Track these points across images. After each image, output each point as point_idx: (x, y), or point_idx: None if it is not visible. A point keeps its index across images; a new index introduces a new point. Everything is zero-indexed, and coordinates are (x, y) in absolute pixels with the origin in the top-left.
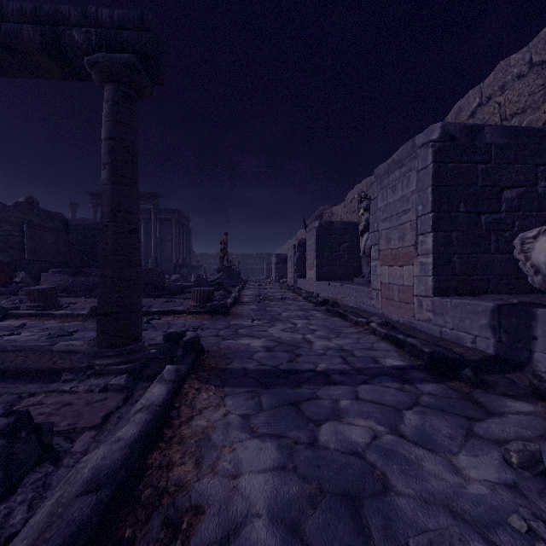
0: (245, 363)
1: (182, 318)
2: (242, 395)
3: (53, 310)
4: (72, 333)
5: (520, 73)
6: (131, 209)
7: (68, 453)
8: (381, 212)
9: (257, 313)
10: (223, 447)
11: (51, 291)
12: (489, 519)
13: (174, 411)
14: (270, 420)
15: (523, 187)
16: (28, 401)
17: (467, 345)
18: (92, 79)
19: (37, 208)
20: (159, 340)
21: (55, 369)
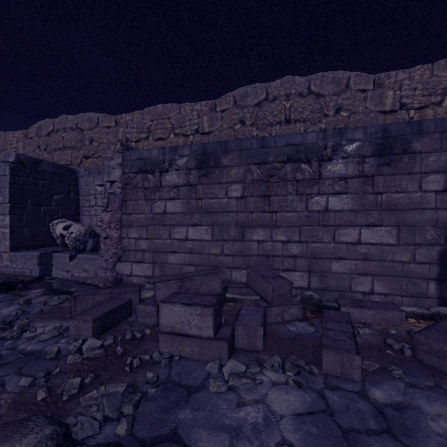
0: None
1: None
2: None
3: None
4: None
5: (72, 128)
6: None
7: None
8: None
9: None
10: None
11: None
12: (6, 317)
13: None
14: None
15: (64, 194)
16: None
17: (28, 275)
18: None
19: None
20: None
21: None
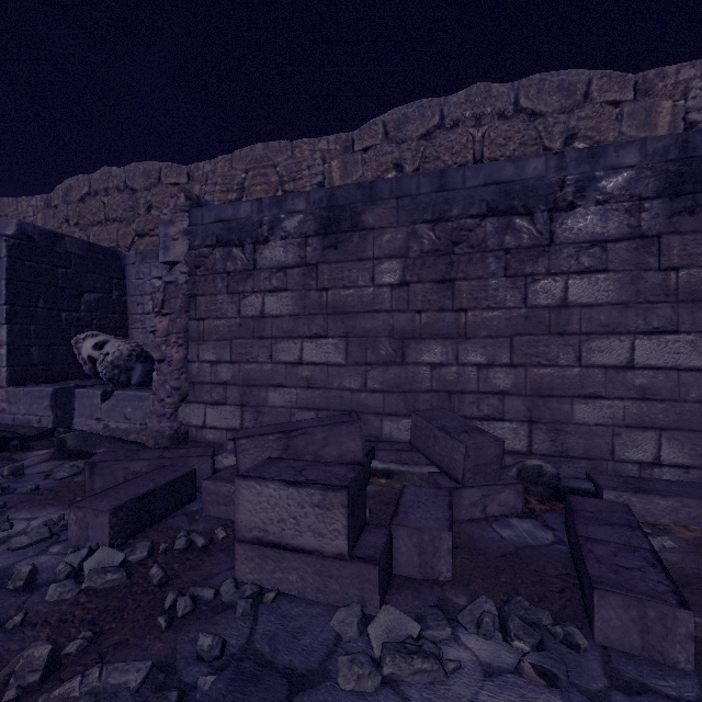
0: None
1: None
2: None
3: None
4: None
5: (119, 187)
6: None
7: None
8: None
9: None
10: None
11: None
12: None
13: None
14: None
15: (101, 293)
16: None
17: (36, 425)
18: None
19: None
20: None
21: None
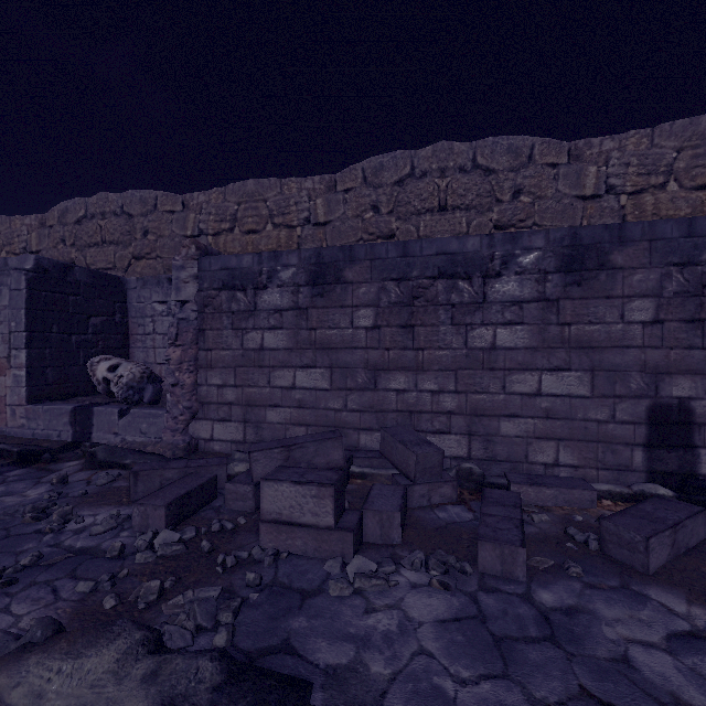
0: None
1: None
2: None
3: None
4: None
5: (116, 212)
6: None
7: None
8: None
9: None
10: None
11: None
12: (36, 501)
13: None
14: None
15: (106, 316)
16: None
17: (55, 439)
18: None
19: None
20: None
21: None
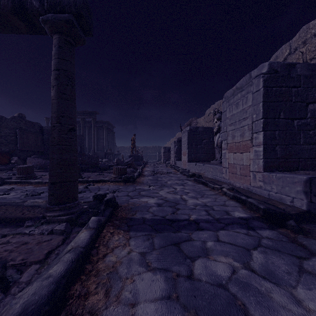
0: (144, 214)
1: (107, 185)
2: (141, 237)
3: (31, 180)
4: (40, 194)
5: None
6: (70, 115)
7: (16, 283)
8: (229, 120)
9: (152, 181)
10: (126, 279)
11: (30, 168)
12: None
13: (94, 250)
14: (160, 257)
15: None
16: (0, 241)
17: (287, 203)
18: (46, 33)
19: (25, 120)
20: (92, 198)
21: (22, 218)
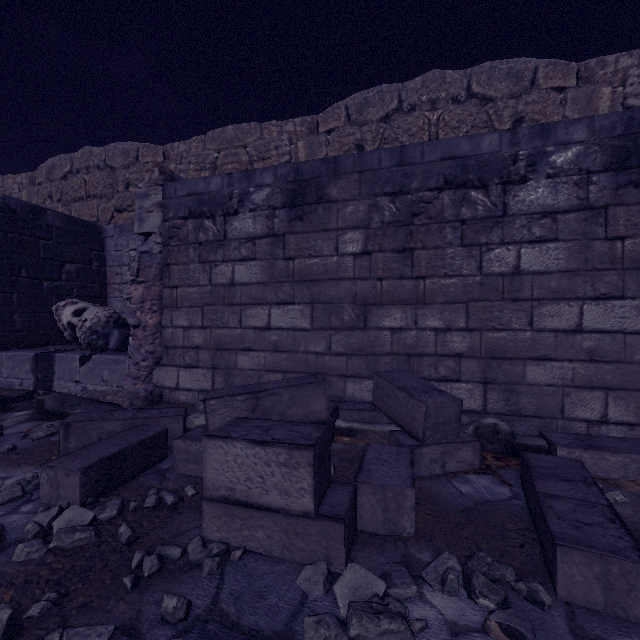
0: None
1: None
2: None
3: None
4: None
5: (100, 166)
6: None
7: None
8: None
9: None
10: None
11: None
12: None
13: None
14: None
15: (81, 264)
16: None
17: (17, 387)
18: None
19: None
20: None
21: None
